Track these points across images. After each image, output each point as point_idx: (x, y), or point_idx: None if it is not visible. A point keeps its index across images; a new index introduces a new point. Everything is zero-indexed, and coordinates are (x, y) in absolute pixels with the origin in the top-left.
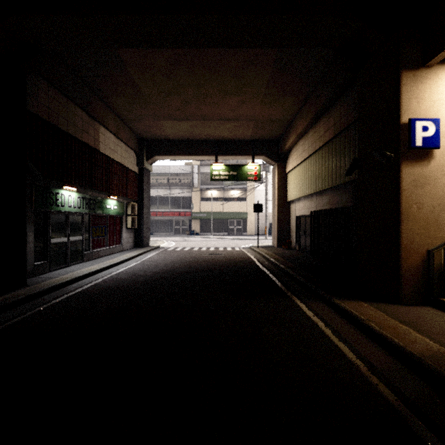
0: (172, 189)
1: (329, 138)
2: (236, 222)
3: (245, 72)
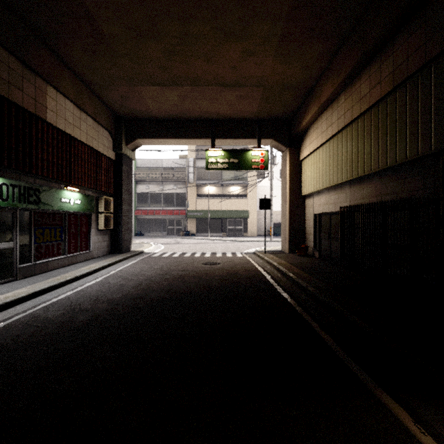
0: (164, 185)
1: (382, 93)
2: (236, 222)
3: None
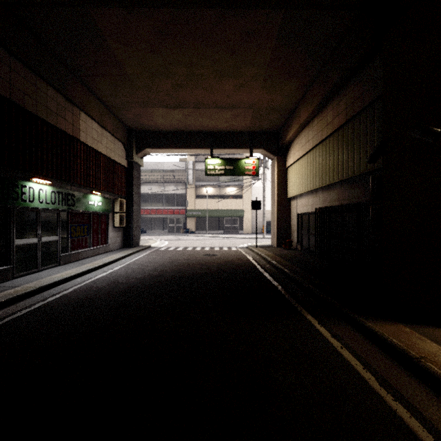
0: (166, 186)
1: (340, 124)
2: (232, 220)
3: (244, 47)
